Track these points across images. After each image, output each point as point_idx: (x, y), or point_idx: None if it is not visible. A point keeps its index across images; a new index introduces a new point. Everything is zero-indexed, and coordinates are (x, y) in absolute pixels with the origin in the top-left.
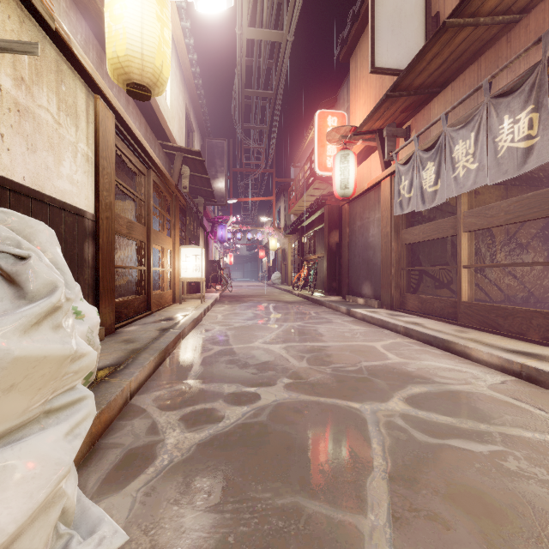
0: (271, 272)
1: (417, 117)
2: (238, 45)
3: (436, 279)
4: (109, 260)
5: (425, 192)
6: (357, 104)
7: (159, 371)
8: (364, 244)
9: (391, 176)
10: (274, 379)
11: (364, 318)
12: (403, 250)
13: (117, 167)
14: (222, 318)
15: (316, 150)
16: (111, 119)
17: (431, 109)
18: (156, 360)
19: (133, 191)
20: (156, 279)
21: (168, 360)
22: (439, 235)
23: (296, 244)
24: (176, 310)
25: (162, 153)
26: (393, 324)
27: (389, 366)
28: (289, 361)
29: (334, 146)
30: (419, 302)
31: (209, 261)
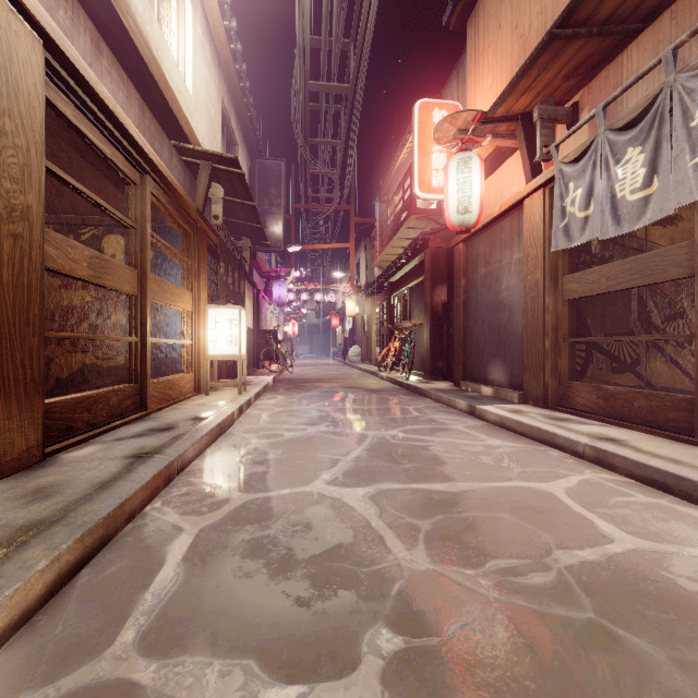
0: (348, 346)
1: (593, 85)
2: (297, 5)
3: (614, 357)
4: (22, 321)
5: (623, 203)
6: (478, 89)
7: (73, 586)
8: (493, 301)
9: (544, 188)
10: (354, 633)
11: (504, 423)
12: (565, 310)
13: (96, 174)
14: (267, 421)
15: (415, 160)
16: (30, 43)
17: (625, 63)
18: (65, 561)
19: (107, 205)
20: (170, 356)
21: (117, 542)
22: (645, 280)
23: (382, 306)
24: (193, 407)
25: (177, 159)
26: (566, 439)
27: (628, 570)
28: (387, 547)
29: (442, 154)
30: (601, 397)
31: (261, 330)
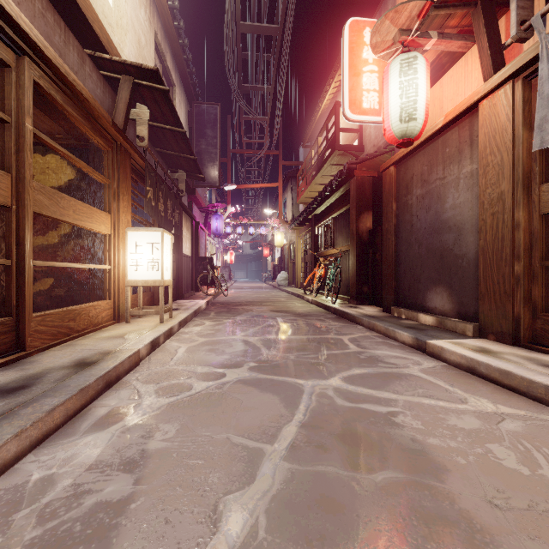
0: (276, 272)
1: None
2: None
3: None
4: None
5: None
6: None
7: None
8: (433, 223)
9: (513, 80)
10: None
11: (475, 368)
12: (542, 226)
13: None
14: (181, 360)
15: (346, 81)
16: None
17: None
18: None
19: None
20: (90, 282)
21: None
22: None
23: (307, 237)
24: (95, 342)
25: (92, 69)
26: None
27: None
28: None
29: (373, 74)
30: None
31: (199, 257)
